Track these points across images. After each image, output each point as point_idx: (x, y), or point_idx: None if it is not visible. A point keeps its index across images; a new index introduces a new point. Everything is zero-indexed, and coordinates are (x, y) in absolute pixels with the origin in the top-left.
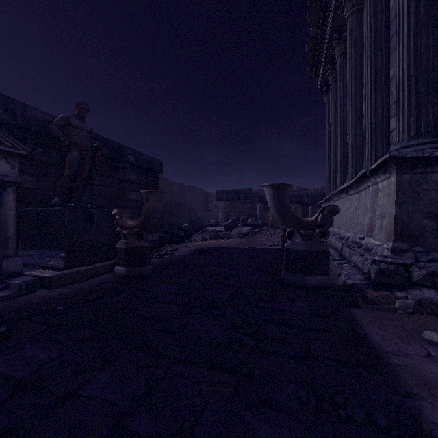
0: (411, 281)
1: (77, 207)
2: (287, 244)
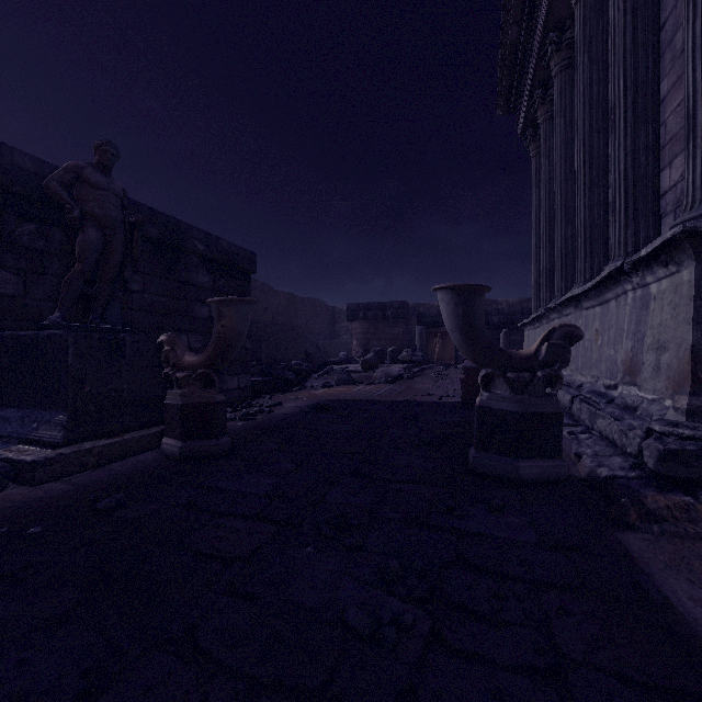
0: None
1: (95, 330)
2: (482, 399)
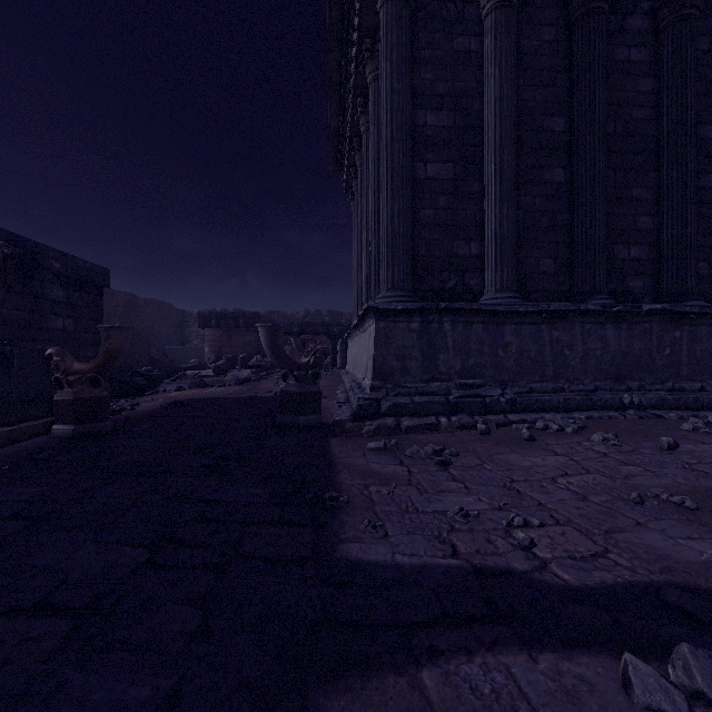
0: (380, 413)
1: None
2: (282, 386)
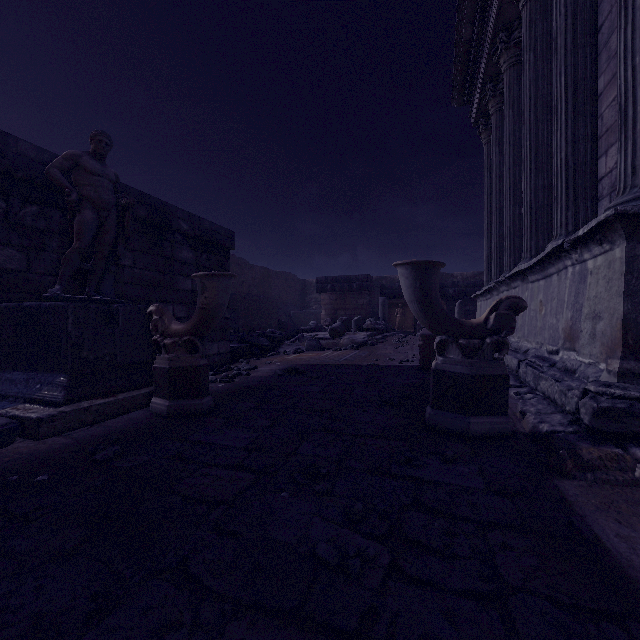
0: None
1: (91, 301)
2: (437, 363)
